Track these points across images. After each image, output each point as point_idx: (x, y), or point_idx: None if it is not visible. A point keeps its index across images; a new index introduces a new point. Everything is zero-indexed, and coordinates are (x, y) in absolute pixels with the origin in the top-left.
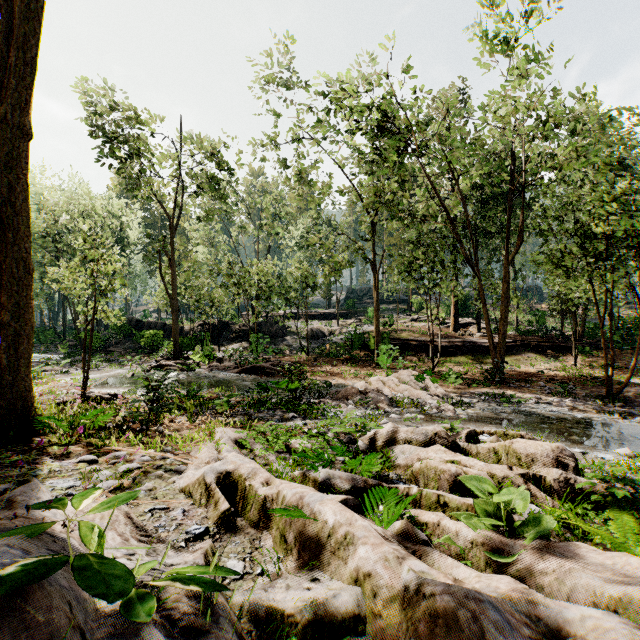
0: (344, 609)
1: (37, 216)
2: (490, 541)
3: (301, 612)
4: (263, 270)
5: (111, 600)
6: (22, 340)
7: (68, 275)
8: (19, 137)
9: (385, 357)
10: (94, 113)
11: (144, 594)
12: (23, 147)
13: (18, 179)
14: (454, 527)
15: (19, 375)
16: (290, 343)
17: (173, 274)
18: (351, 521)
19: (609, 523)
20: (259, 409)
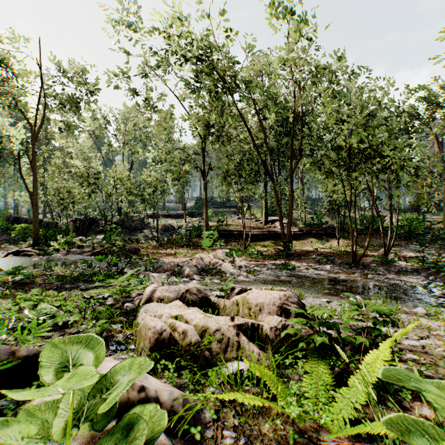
0: None
1: None
2: None
3: None
4: (117, 174)
5: None
6: None
7: None
8: None
9: (207, 240)
10: None
11: None
12: None
13: None
14: None
15: None
16: (146, 234)
17: (33, 174)
18: None
19: (305, 378)
20: (75, 281)
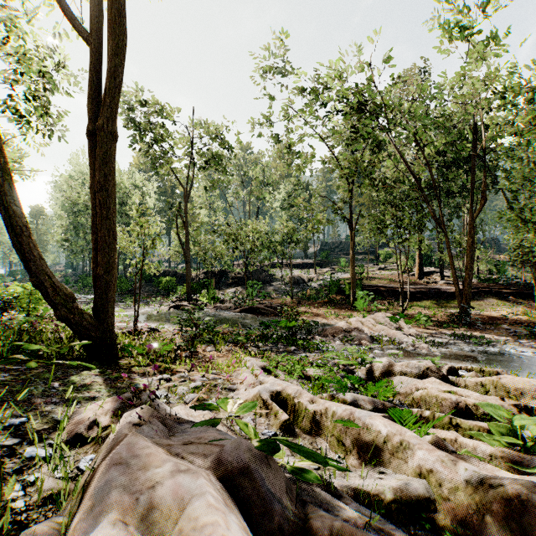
0: (417, 493)
1: (82, 189)
2: (508, 455)
3: (383, 493)
4: (257, 228)
5: (323, 465)
6: (110, 288)
7: (124, 237)
8: (110, 140)
9: (362, 301)
10: (128, 109)
11: (301, 468)
12: (112, 147)
13: (109, 171)
14: (471, 443)
15: (107, 314)
16: (276, 288)
17: (186, 233)
18: (400, 432)
19: None
20: (264, 343)
